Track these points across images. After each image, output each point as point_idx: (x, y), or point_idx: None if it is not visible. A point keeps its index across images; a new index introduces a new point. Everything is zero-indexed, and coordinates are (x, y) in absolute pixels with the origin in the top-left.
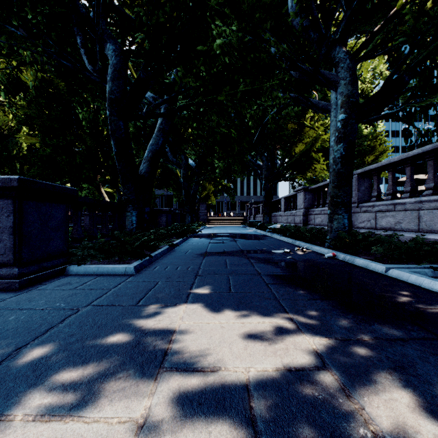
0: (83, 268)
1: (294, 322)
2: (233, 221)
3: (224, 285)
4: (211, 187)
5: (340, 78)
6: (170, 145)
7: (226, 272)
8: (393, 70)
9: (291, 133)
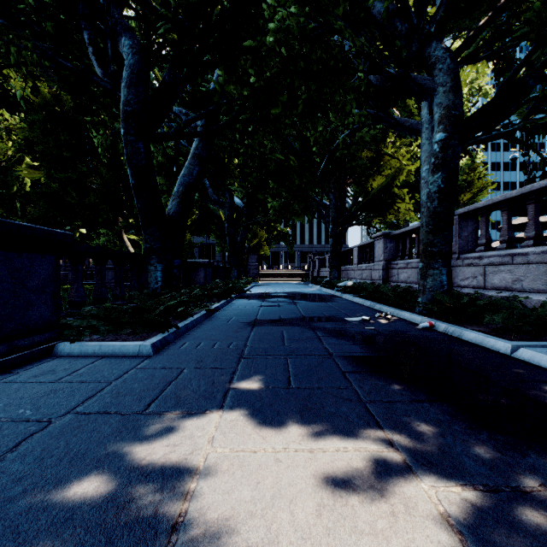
0: (78, 347)
1: (396, 449)
2: (291, 276)
3: (280, 374)
4: (263, 233)
5: (437, 84)
6: (210, 179)
7: (284, 351)
8: (511, 72)
9: (366, 164)
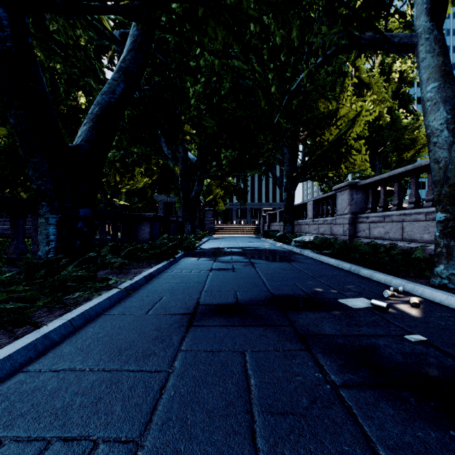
0: None
1: None
2: (243, 230)
3: None
4: (218, 191)
5: None
6: (165, 135)
7: None
8: None
9: (323, 114)
